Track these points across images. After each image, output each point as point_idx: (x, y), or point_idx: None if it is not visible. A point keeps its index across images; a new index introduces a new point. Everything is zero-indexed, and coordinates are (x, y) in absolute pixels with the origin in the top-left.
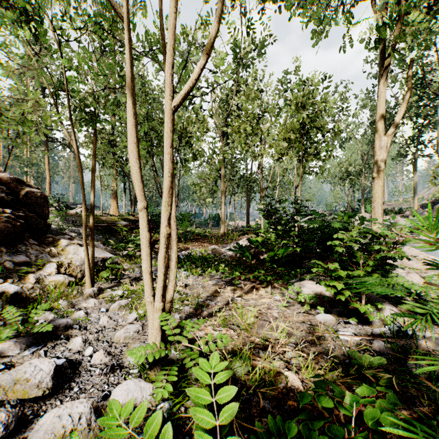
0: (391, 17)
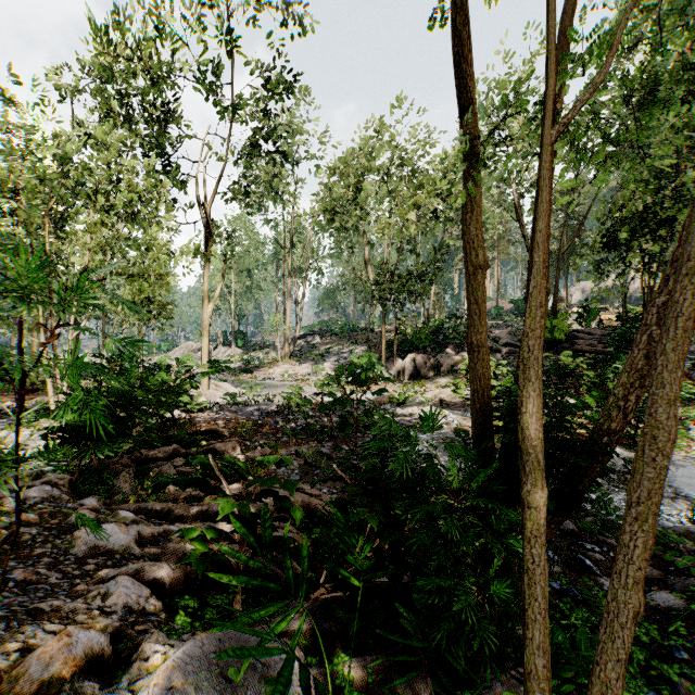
0: (196, 254)
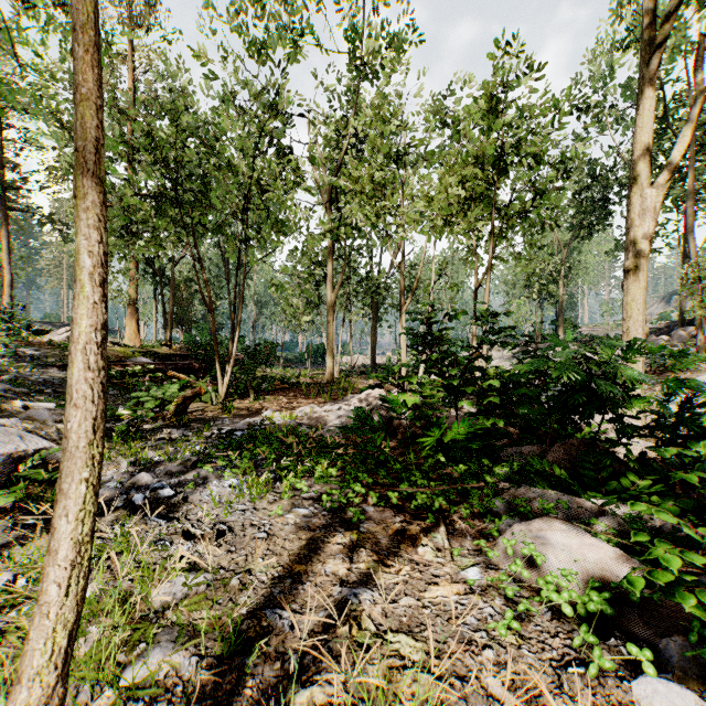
0: None
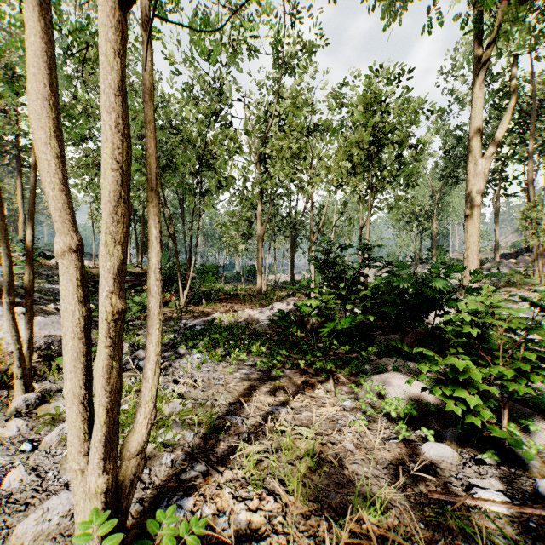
0: None
